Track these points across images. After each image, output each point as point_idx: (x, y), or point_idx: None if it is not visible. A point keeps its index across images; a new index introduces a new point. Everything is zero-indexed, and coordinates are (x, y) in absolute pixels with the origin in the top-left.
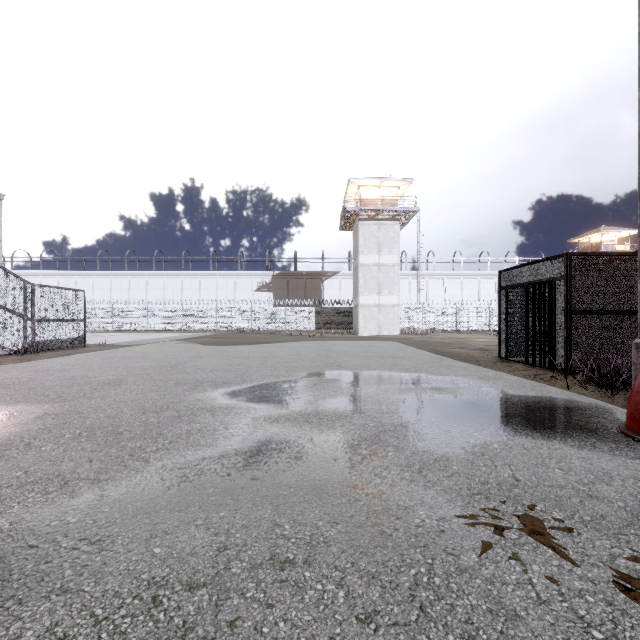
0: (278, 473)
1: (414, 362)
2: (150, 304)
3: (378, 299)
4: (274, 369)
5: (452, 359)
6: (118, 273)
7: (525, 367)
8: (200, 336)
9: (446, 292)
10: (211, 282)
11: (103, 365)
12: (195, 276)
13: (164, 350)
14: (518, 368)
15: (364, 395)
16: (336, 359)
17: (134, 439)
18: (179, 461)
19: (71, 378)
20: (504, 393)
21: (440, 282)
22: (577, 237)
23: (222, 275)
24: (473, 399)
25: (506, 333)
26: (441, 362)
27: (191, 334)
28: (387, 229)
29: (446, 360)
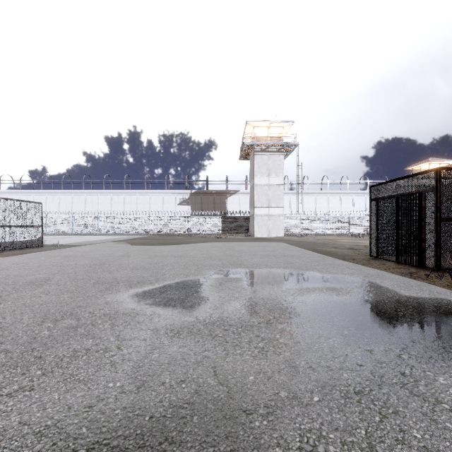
0: (162, 451)
1: (302, 260)
2: (101, 214)
3: (268, 210)
4: (186, 267)
5: (332, 257)
6: (77, 191)
7: (396, 265)
8: (135, 238)
9: (317, 205)
10: (145, 198)
11: (43, 263)
12: (134, 194)
13: (102, 249)
14: (391, 266)
15: (267, 297)
16: (238, 257)
17: (2, 367)
18: (31, 418)
19: (4, 277)
20: (398, 294)
21: (312, 198)
22: (411, 166)
23: (153, 193)
24: (373, 302)
25: (377, 236)
26: (325, 260)
27: (129, 236)
28: (274, 158)
29: (328, 258)
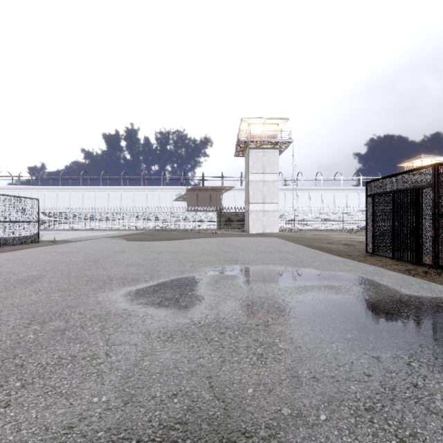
0: None
1: (298, 256)
2: (98, 210)
3: (263, 206)
4: (181, 264)
5: (328, 253)
6: (75, 188)
7: (393, 261)
8: (132, 233)
9: (311, 201)
10: (142, 194)
11: (37, 260)
12: (130, 190)
13: (98, 245)
14: (388, 262)
15: (264, 296)
16: (234, 254)
17: None
18: (2, 442)
19: None
20: (399, 293)
21: (306, 194)
22: (404, 162)
23: (150, 189)
24: (374, 301)
25: (373, 232)
26: (321, 256)
27: (126, 232)
28: (269, 155)
29: (324, 254)
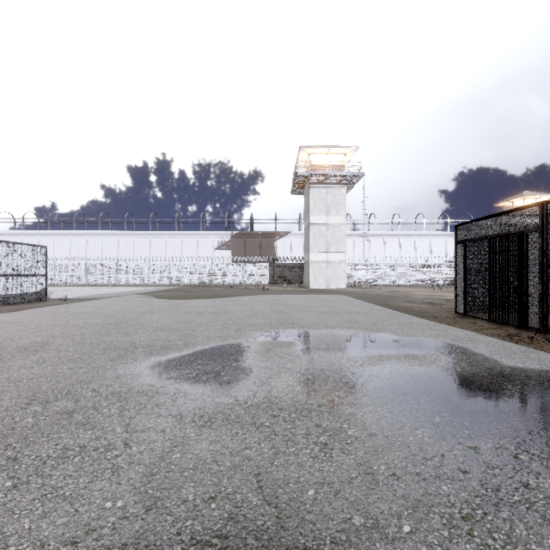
0: None
1: (371, 318)
2: (121, 261)
3: (326, 256)
4: (224, 328)
5: (408, 315)
6: (92, 233)
7: (490, 324)
8: (163, 290)
9: (386, 250)
10: (176, 241)
11: (43, 322)
12: (162, 236)
13: (120, 304)
14: (484, 326)
15: (328, 368)
16: (290, 315)
17: None
18: None
19: None
20: (499, 364)
21: (381, 241)
22: (502, 201)
23: (186, 235)
24: (468, 375)
25: (464, 288)
26: (399, 318)
27: (155, 288)
28: (334, 192)
29: (403, 316)
